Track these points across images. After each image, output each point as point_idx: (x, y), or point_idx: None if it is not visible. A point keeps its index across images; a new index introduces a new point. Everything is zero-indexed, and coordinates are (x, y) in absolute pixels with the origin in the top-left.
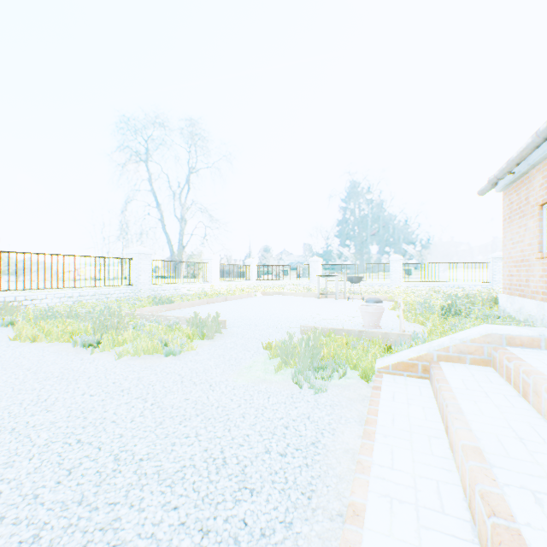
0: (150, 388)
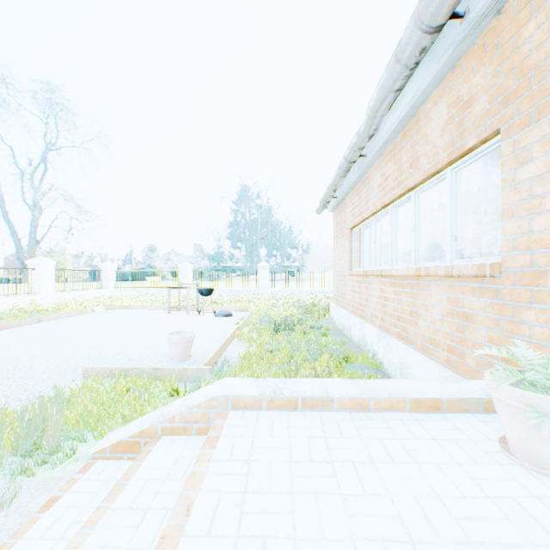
0: None
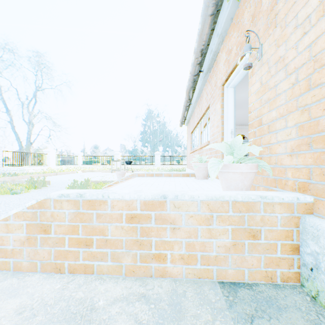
0: (3, 201)
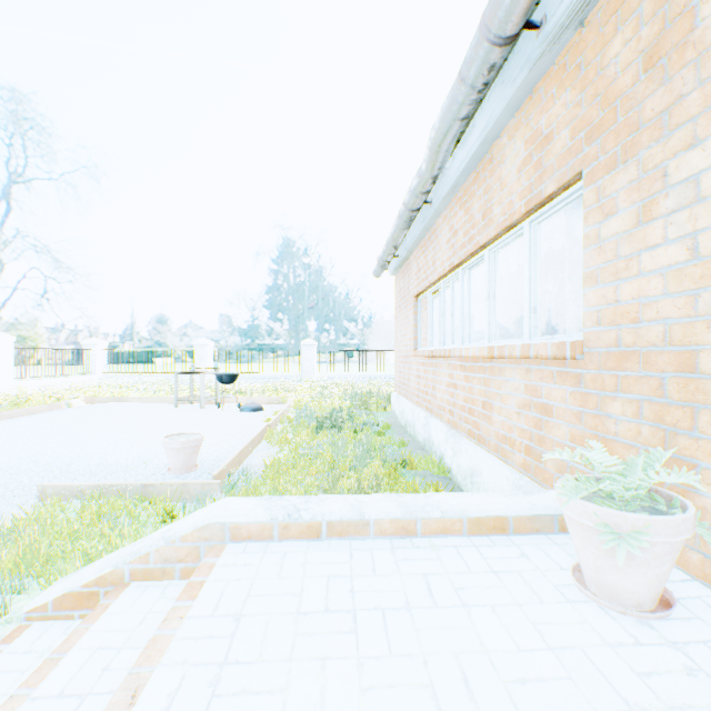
0: None
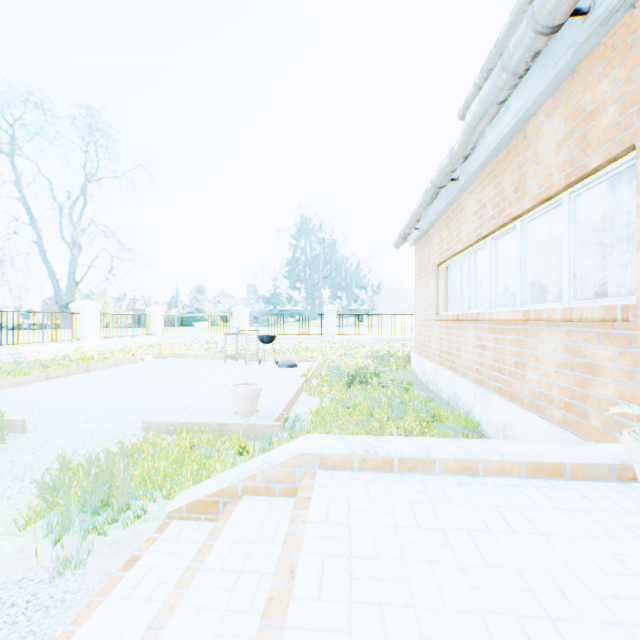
0: None
